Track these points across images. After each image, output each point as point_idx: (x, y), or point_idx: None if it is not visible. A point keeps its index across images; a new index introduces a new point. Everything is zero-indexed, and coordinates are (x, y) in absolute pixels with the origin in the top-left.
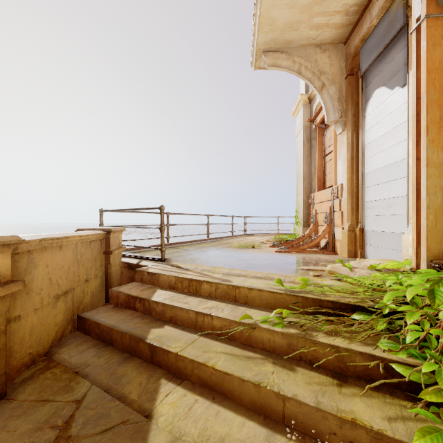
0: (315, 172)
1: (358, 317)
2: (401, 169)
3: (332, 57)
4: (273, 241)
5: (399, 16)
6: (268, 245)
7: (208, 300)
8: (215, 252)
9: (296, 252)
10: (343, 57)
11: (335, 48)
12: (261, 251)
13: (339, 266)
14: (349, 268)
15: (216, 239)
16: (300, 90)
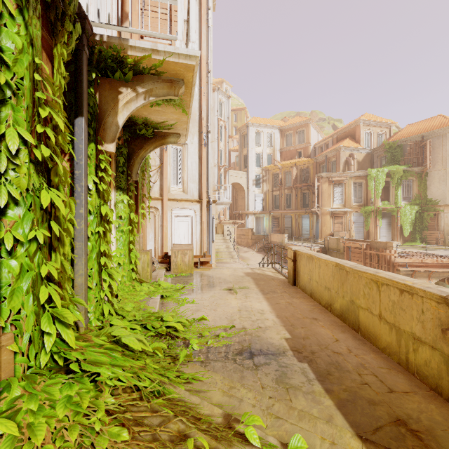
0: None
1: (168, 411)
2: None
3: None
4: None
5: None
6: None
7: None
8: None
9: None
10: None
11: None
12: None
13: None
14: None
15: None
16: None
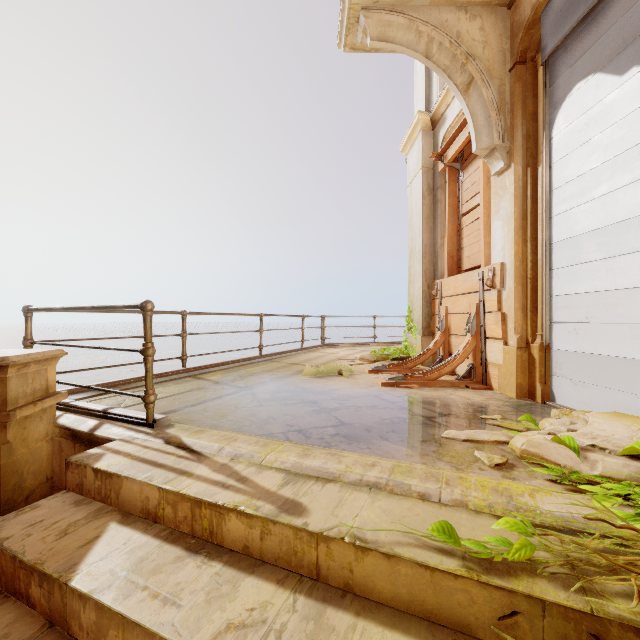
0: (442, 243)
1: None
2: None
3: (487, 30)
4: (371, 359)
5: None
6: (365, 368)
7: (238, 577)
8: (271, 389)
9: (419, 386)
10: (506, 32)
11: (492, 13)
12: (357, 384)
13: (546, 442)
14: (573, 450)
15: (275, 356)
16: (415, 109)
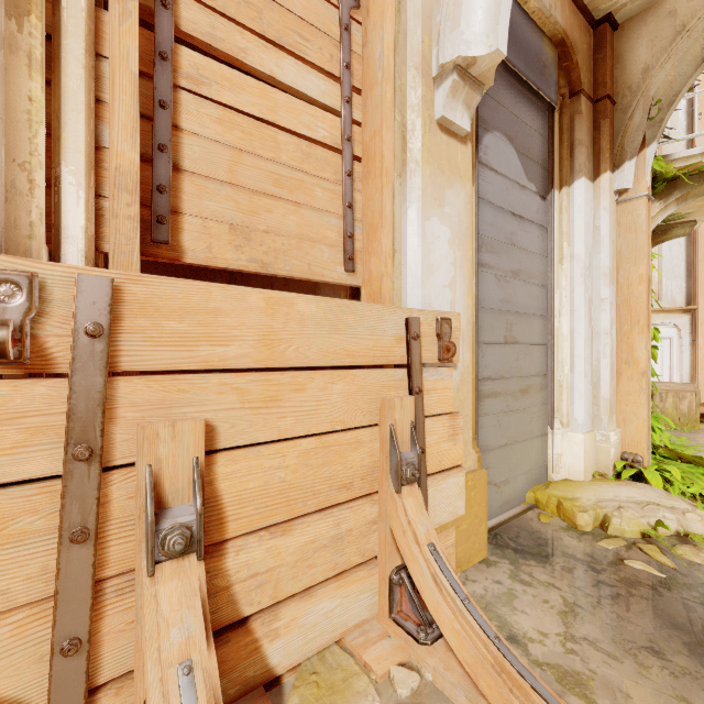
0: (3, 27)
1: None
2: (539, 329)
3: None
4: None
5: (555, 85)
6: None
7: None
8: None
9: None
10: None
11: None
12: None
13: None
14: None
15: None
16: None
